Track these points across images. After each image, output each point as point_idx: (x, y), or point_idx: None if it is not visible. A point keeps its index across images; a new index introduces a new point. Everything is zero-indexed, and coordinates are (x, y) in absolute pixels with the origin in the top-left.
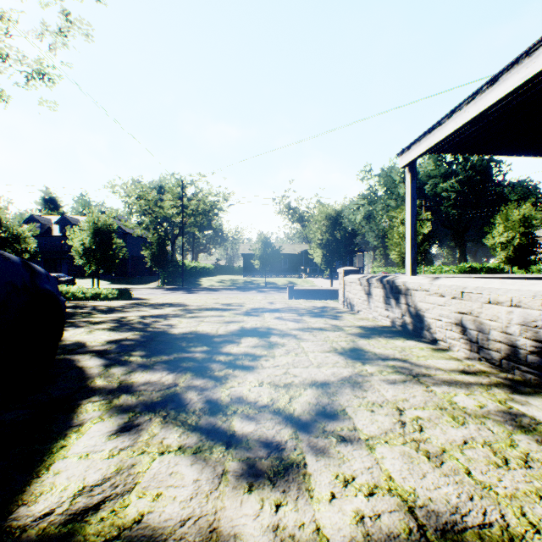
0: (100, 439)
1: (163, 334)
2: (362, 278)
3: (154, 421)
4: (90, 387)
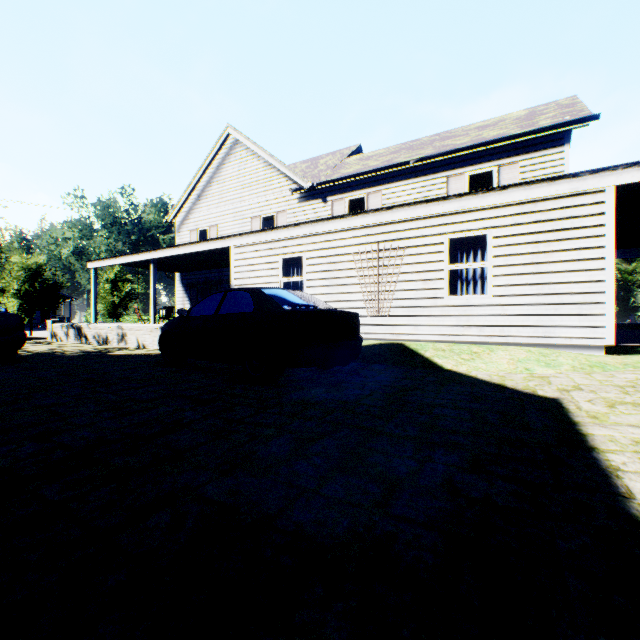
0: None
1: None
2: (64, 325)
3: None
4: None
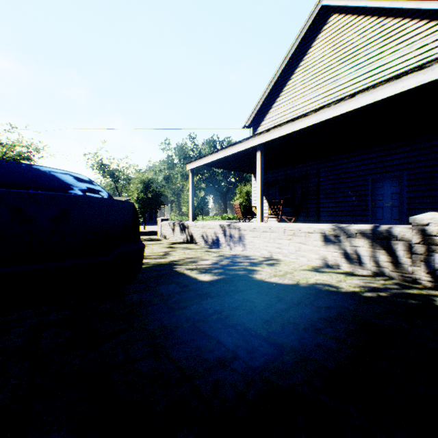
0: None
1: None
2: (170, 222)
3: None
4: None
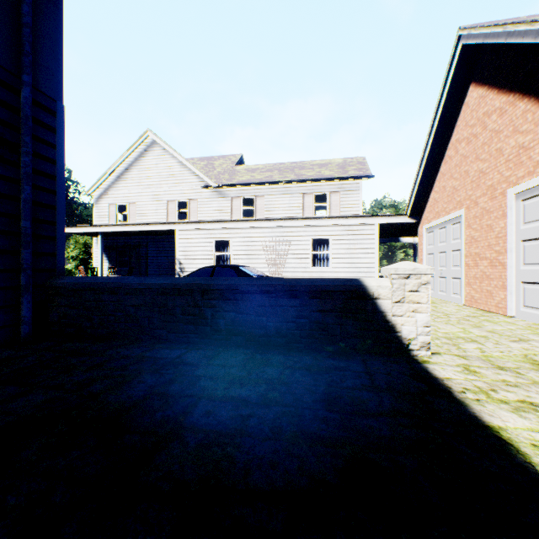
0: None
1: None
2: None
3: None
4: None
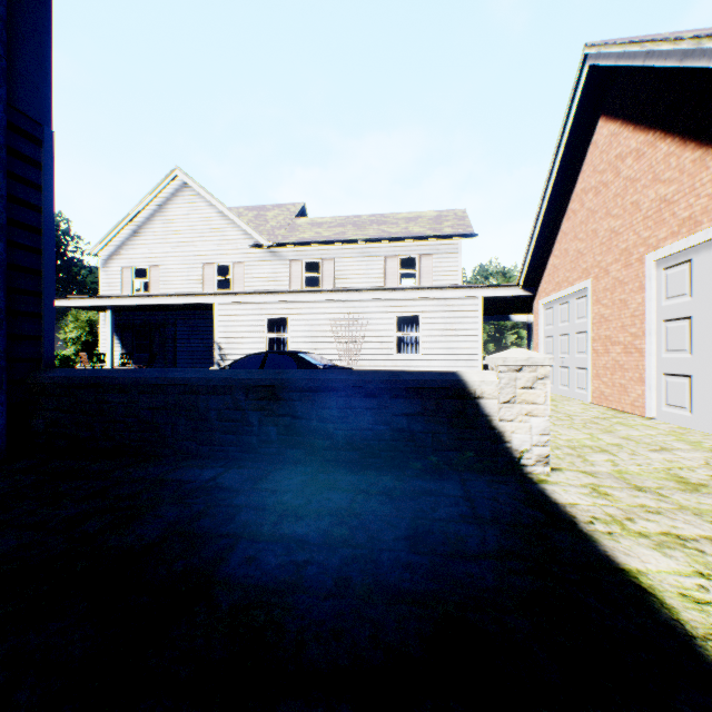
0: None
1: None
2: None
3: None
4: None
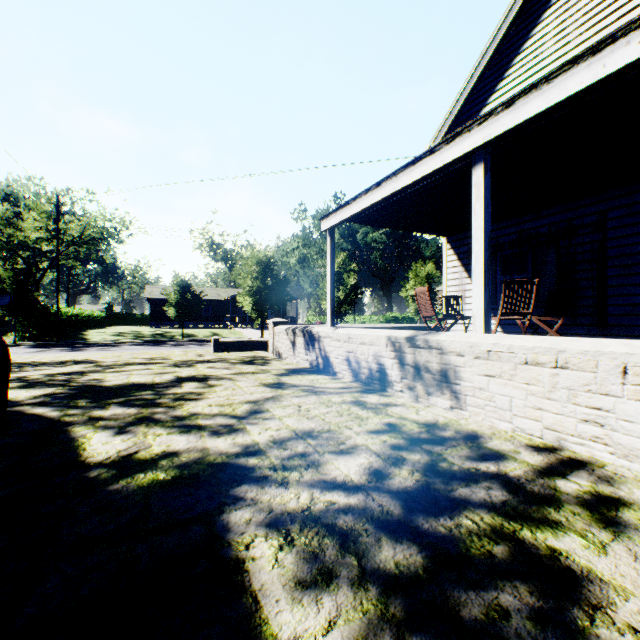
0: (108, 437)
1: (96, 387)
2: (288, 328)
3: (141, 427)
4: (63, 421)
